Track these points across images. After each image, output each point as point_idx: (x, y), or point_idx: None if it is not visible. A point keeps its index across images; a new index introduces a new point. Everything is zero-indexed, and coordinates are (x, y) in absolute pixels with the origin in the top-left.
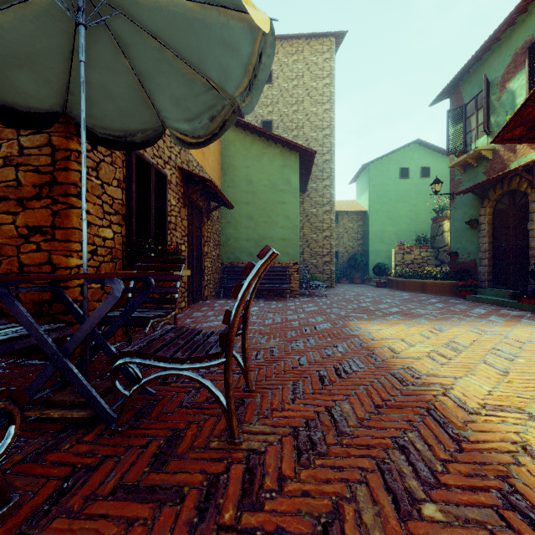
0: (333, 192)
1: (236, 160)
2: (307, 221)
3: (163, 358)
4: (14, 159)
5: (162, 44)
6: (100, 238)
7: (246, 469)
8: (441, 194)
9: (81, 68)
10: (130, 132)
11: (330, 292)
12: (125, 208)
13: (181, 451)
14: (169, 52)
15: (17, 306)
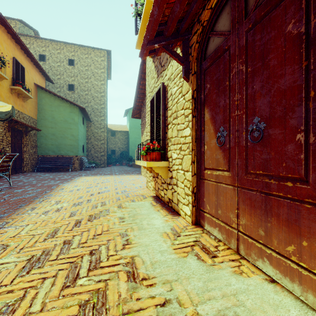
0: (106, 123)
1: (46, 107)
2: (93, 136)
3: None
4: None
5: None
6: None
7: None
8: None
9: None
10: None
11: (99, 169)
12: None
13: None
14: None
15: None
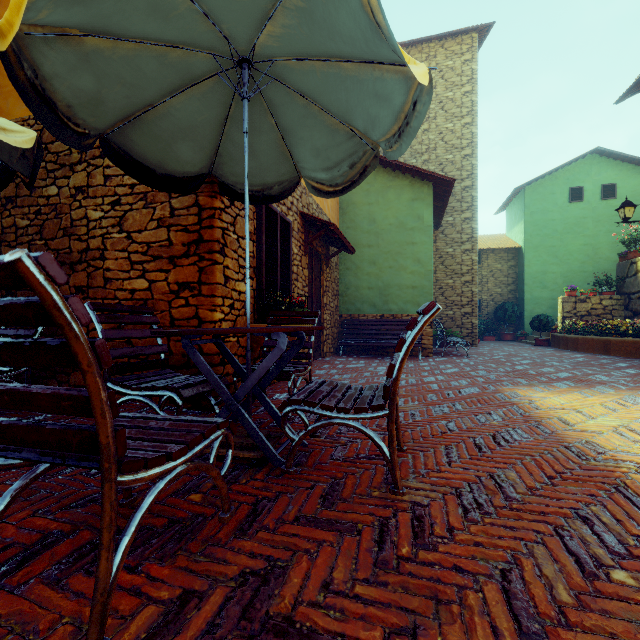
0: (476, 226)
1: (356, 196)
2: (440, 264)
3: (329, 407)
4: (166, 220)
5: (310, 101)
6: (236, 292)
7: (413, 517)
8: (634, 221)
9: (245, 139)
10: (268, 186)
11: (472, 352)
12: (255, 261)
13: (346, 496)
14: (315, 107)
15: (198, 356)
